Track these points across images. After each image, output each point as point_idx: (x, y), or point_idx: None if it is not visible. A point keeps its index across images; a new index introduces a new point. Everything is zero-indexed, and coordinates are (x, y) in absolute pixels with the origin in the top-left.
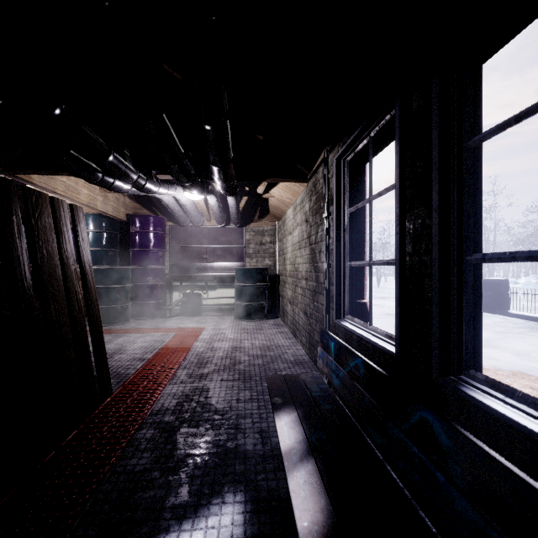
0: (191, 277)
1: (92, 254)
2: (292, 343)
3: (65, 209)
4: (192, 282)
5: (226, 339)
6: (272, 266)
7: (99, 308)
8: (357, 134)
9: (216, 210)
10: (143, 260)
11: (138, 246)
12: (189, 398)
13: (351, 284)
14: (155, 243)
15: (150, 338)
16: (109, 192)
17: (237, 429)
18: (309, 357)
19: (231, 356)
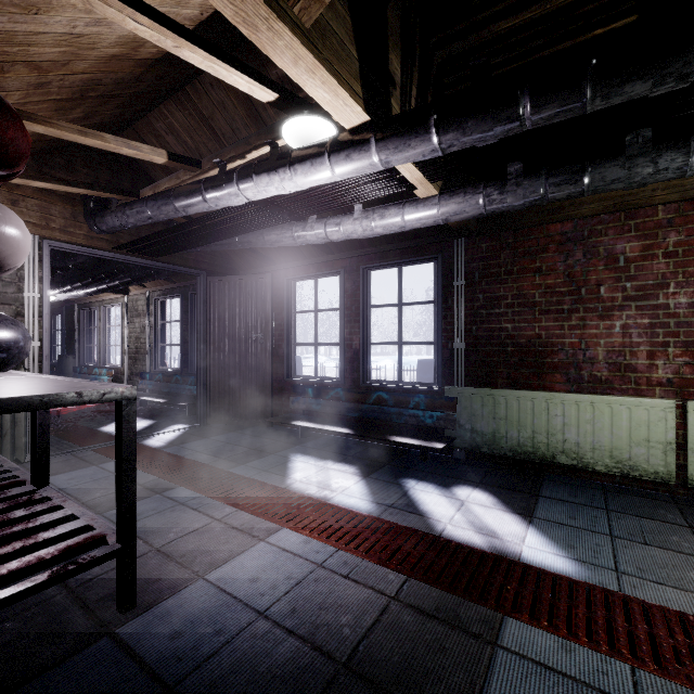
0: None
1: None
2: None
3: None
4: None
5: None
6: None
7: None
8: None
9: None
10: None
11: None
12: None
13: None
14: None
15: None
16: None
17: None
18: None
19: None
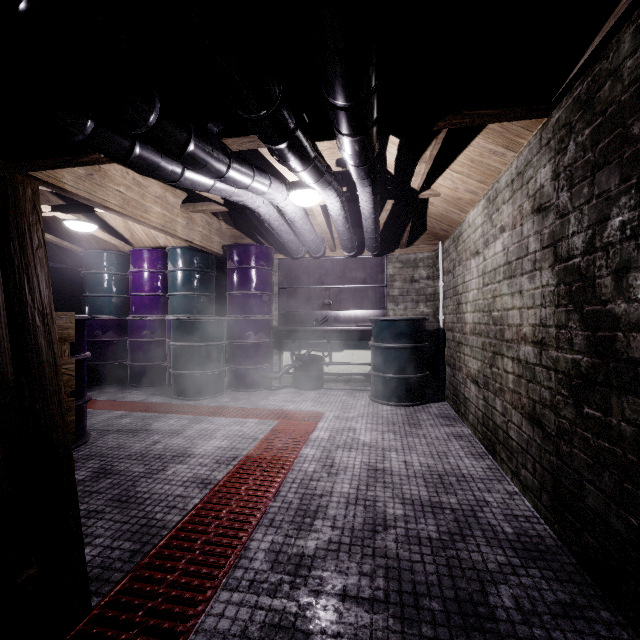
0: (306, 332)
1: (181, 300)
2: (491, 471)
3: None
4: (309, 338)
5: (357, 444)
6: (431, 316)
7: (182, 375)
8: None
9: (341, 227)
10: (241, 307)
11: (235, 288)
12: None
13: None
14: (258, 283)
15: (237, 429)
16: (193, 212)
17: None
18: (555, 533)
19: (366, 496)
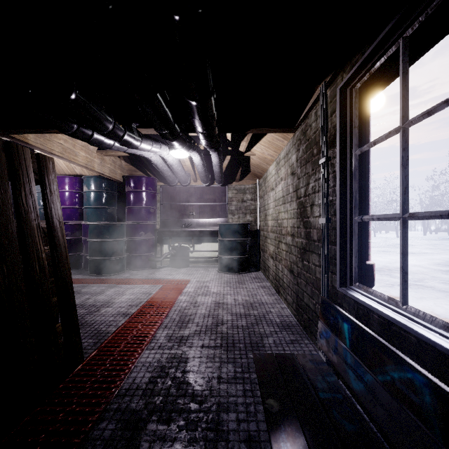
0: (179, 232)
1: (93, 211)
2: (276, 300)
3: (27, 158)
4: (180, 236)
5: (209, 293)
6: (253, 222)
7: (97, 260)
8: (383, 38)
9: (201, 169)
10: (136, 216)
11: (132, 204)
12: (164, 371)
13: (360, 243)
14: (147, 201)
15: (138, 289)
16: (105, 155)
17: (218, 433)
18: (297, 319)
19: (214, 313)
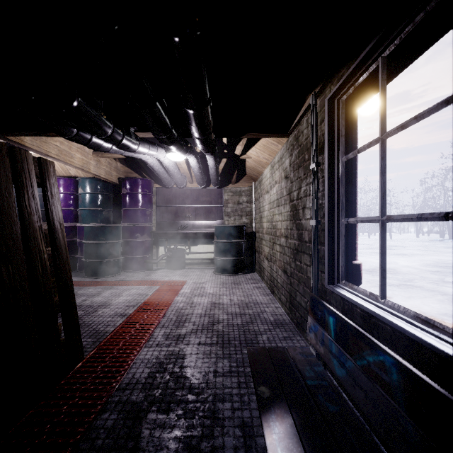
0: (175, 234)
1: (89, 213)
2: (271, 300)
3: (29, 162)
4: (176, 238)
5: (205, 293)
6: (249, 224)
7: (93, 262)
8: (364, 57)
9: (197, 172)
10: (132, 218)
11: (128, 206)
12: (163, 366)
13: (346, 244)
14: (143, 203)
15: (135, 291)
16: (101, 157)
17: (214, 420)
18: (290, 318)
19: (210, 313)
